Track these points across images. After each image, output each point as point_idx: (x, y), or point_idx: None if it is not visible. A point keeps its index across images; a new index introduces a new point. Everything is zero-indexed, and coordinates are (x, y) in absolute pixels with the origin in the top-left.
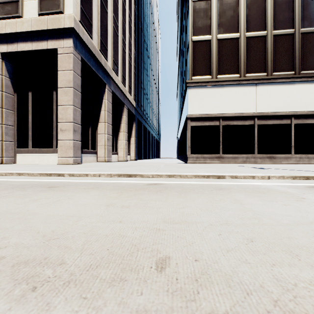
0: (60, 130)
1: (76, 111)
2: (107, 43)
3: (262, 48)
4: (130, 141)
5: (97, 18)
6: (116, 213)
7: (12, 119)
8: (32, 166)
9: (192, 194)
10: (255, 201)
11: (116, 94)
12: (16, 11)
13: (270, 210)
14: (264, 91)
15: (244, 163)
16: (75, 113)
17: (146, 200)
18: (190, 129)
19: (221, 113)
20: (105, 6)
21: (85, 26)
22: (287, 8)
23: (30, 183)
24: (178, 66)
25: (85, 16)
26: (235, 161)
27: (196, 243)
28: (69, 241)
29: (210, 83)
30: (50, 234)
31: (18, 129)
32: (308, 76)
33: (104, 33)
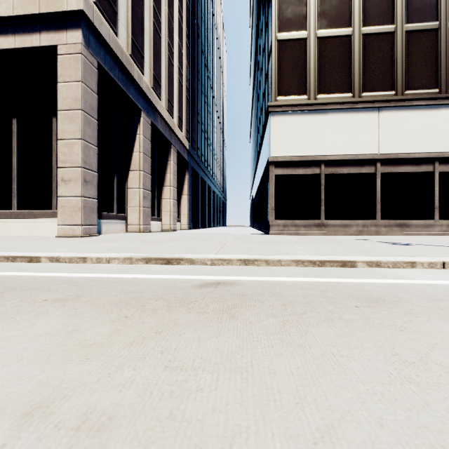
0: (61, 180)
1: (88, 150)
2: (142, 46)
3: (388, 51)
4: (180, 200)
5: (127, 4)
6: None
7: None
8: (8, 240)
9: (318, 327)
10: None
11: (158, 127)
12: None
13: None
14: (391, 120)
15: (359, 234)
16: (86, 153)
17: (187, 365)
18: (273, 180)
19: (323, 155)
20: None
21: (105, 12)
22: None
23: None
24: (253, 90)
25: None
26: (345, 231)
27: None
28: None
29: (306, 107)
30: None
31: None
32: None
33: (137, 30)
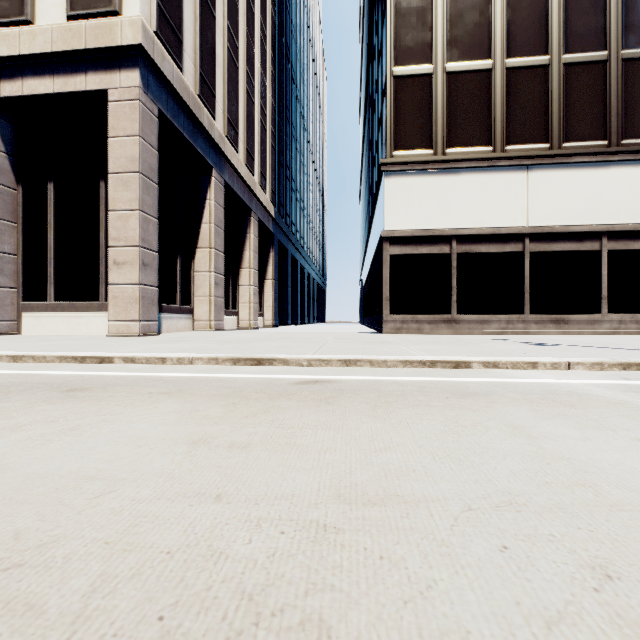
0: (113, 263)
1: (147, 223)
2: (214, 82)
3: (541, 91)
4: (263, 286)
5: (194, 28)
6: (212, 467)
7: (11, 240)
8: (52, 340)
9: (403, 409)
10: (561, 430)
11: (234, 189)
12: (20, 9)
13: (611, 456)
14: (544, 182)
15: (502, 332)
16: (145, 227)
17: (293, 426)
18: (388, 262)
19: (454, 228)
20: (210, 4)
21: (167, 43)
22: (593, 6)
23: (30, 379)
24: (363, 134)
25: (167, 22)
26: (483, 329)
27: (442, 587)
28: (49, 577)
29: (431, 165)
30: (5, 546)
31: (25, 261)
32: (637, 150)
33: (208, 61)
